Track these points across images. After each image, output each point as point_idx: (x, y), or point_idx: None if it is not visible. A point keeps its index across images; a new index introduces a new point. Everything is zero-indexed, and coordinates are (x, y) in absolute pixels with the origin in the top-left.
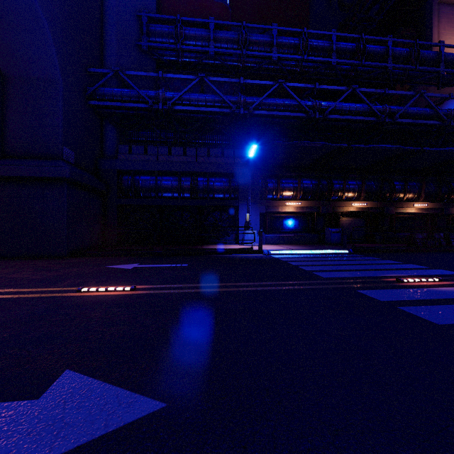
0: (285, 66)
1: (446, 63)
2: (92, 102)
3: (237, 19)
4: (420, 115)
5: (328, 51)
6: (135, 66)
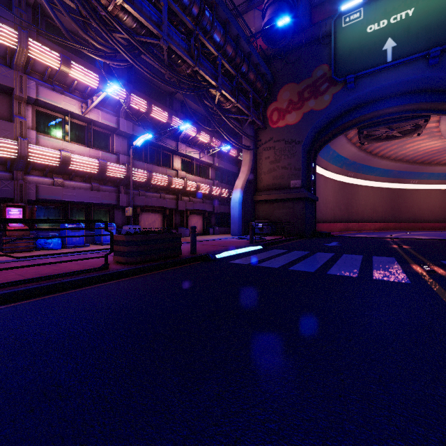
0: None
1: None
2: None
3: None
4: None
5: None
6: None
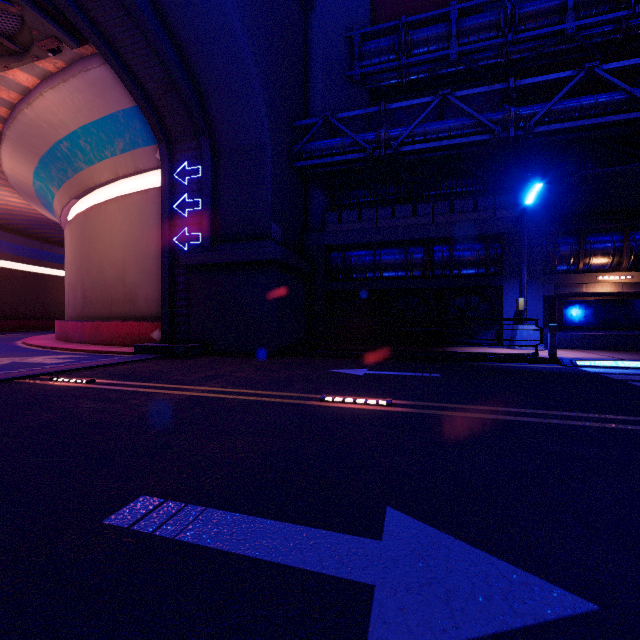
0: (590, 38)
1: None
2: (298, 164)
3: None
4: None
5: None
6: (344, 105)
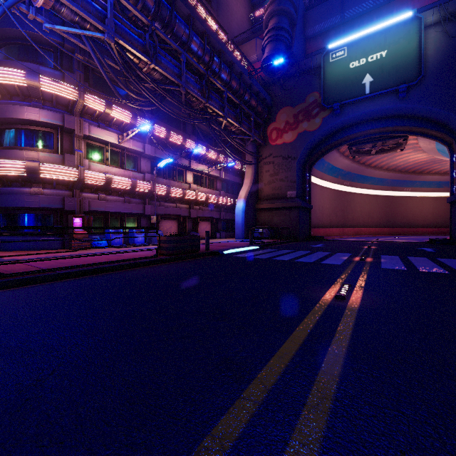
0: None
1: None
2: None
3: None
4: None
5: None
6: None
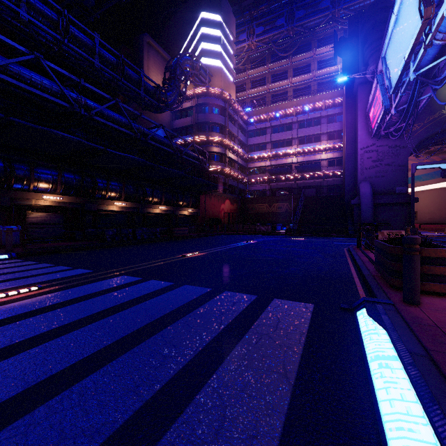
0: None
1: (146, 90)
2: None
3: None
4: (117, 121)
5: None
6: None
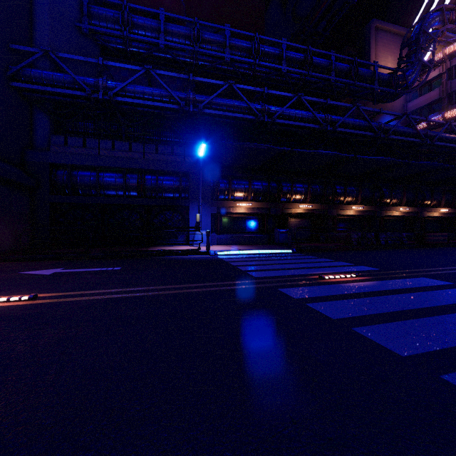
0: (238, 68)
1: (379, 82)
2: (15, 84)
3: (194, 16)
4: (356, 126)
5: (278, 58)
6: (74, 49)
